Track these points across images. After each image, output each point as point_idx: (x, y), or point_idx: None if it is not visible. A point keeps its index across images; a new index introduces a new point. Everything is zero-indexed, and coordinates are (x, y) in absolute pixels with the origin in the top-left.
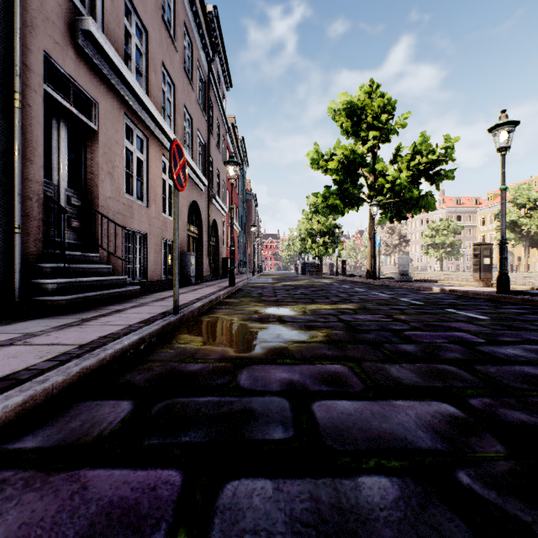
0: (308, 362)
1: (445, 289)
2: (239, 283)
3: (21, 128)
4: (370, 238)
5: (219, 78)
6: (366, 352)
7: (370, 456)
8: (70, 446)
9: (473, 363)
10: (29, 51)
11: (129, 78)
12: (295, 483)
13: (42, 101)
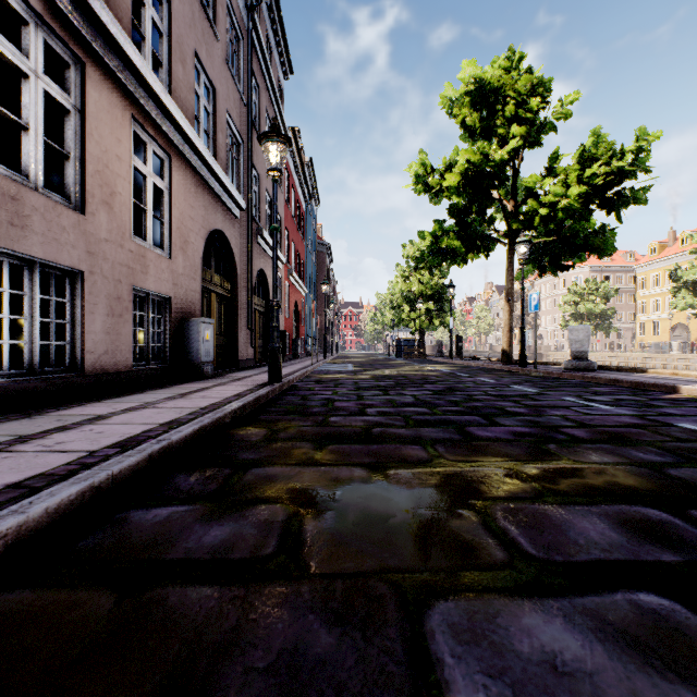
0: None
1: None
2: (293, 375)
3: None
4: (508, 299)
5: (271, 53)
6: None
7: None
8: None
9: None
10: None
11: None
12: None
13: None
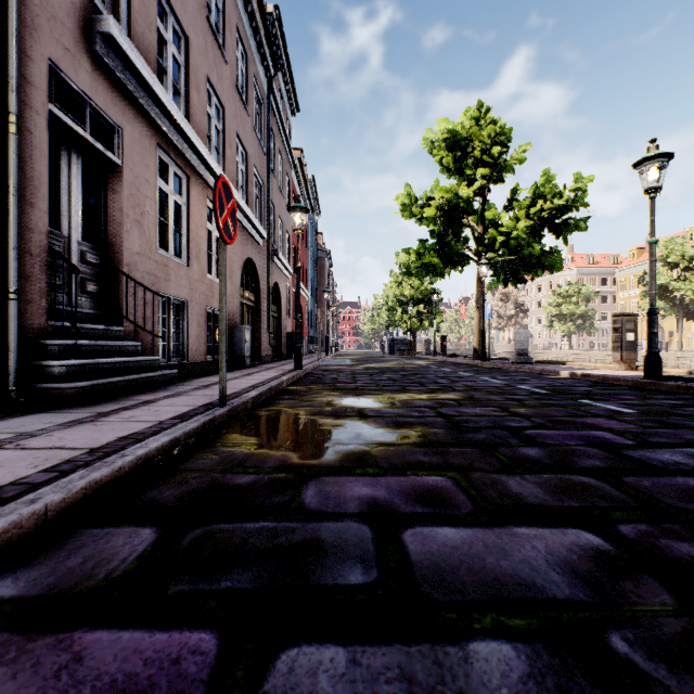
0: (397, 473)
1: (576, 373)
2: (307, 366)
3: (18, 160)
4: (478, 307)
5: (283, 100)
6: (476, 458)
7: (484, 609)
8: (63, 595)
9: (620, 474)
10: (30, 60)
11: (163, 97)
12: (379, 653)
13: (47, 125)
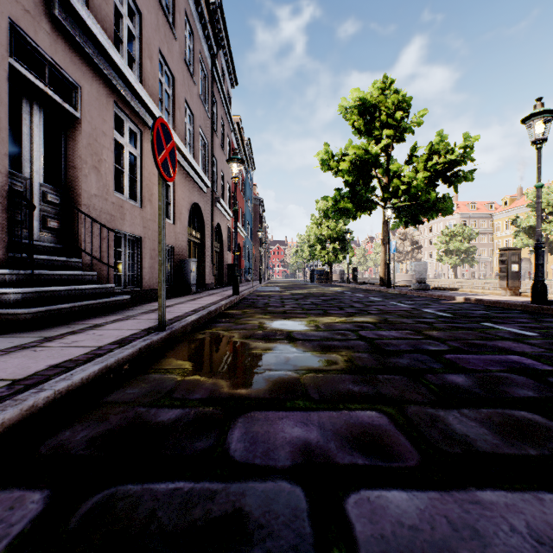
0: (328, 406)
1: (470, 298)
2: (243, 292)
3: None
4: (383, 243)
5: (224, 74)
6: (406, 388)
7: None
8: None
9: None
10: None
11: (117, 61)
12: None
13: (6, 77)
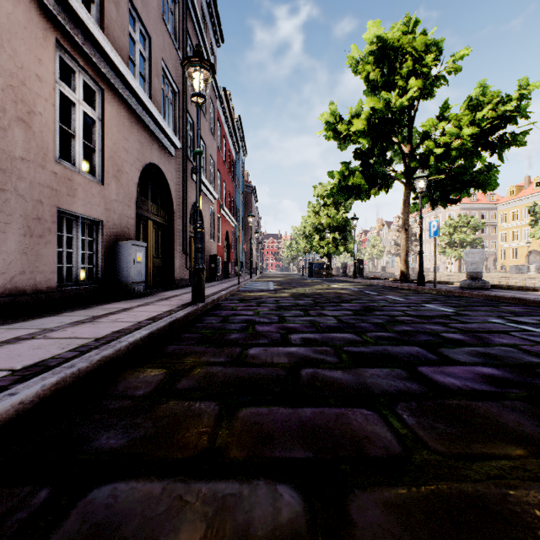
0: None
1: None
2: (218, 294)
3: None
4: (405, 228)
5: (205, 22)
6: None
7: None
8: None
9: None
10: None
11: None
12: None
13: None
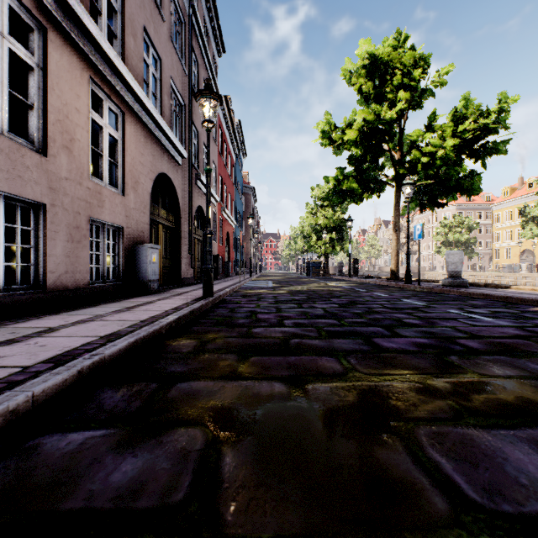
0: None
1: None
2: (223, 290)
3: None
4: (396, 230)
5: (208, 35)
6: None
7: None
8: None
9: None
10: None
11: None
12: None
13: None
